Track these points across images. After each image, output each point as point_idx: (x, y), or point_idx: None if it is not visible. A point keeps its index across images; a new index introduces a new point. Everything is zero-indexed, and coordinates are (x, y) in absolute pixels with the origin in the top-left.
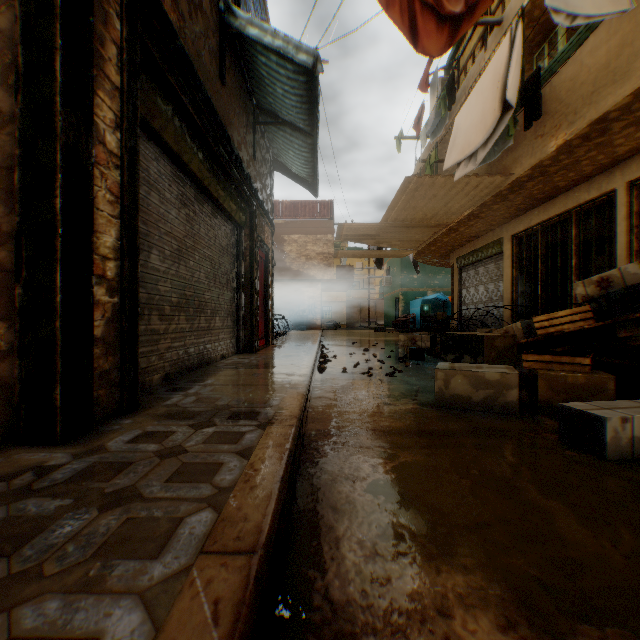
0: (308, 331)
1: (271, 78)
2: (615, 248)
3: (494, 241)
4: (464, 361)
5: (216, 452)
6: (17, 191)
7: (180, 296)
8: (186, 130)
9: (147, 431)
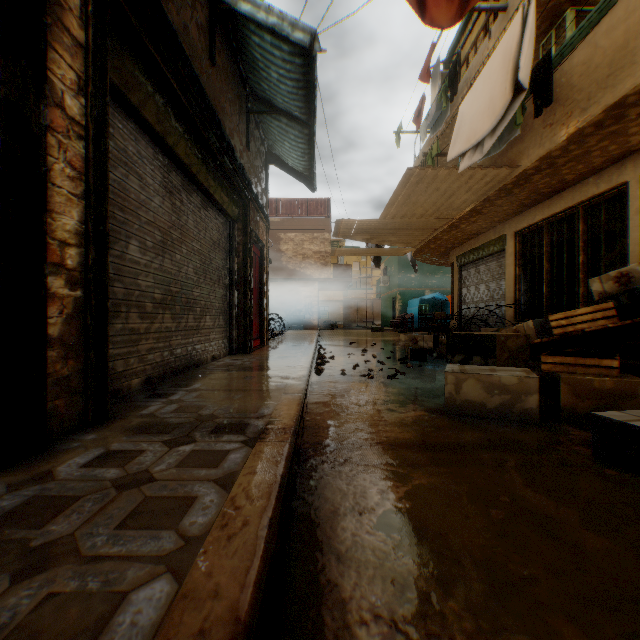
0: (305, 331)
1: (265, 61)
2: (627, 243)
3: (496, 238)
4: (473, 363)
5: (190, 480)
6: None
7: (165, 292)
8: (170, 109)
9: (111, 450)
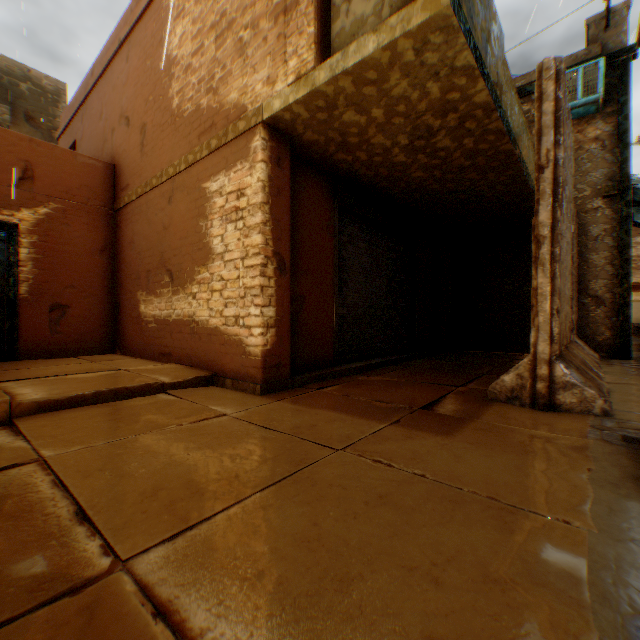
0: None
1: None
2: None
3: None
4: None
5: None
6: (615, 299)
7: None
8: None
9: None
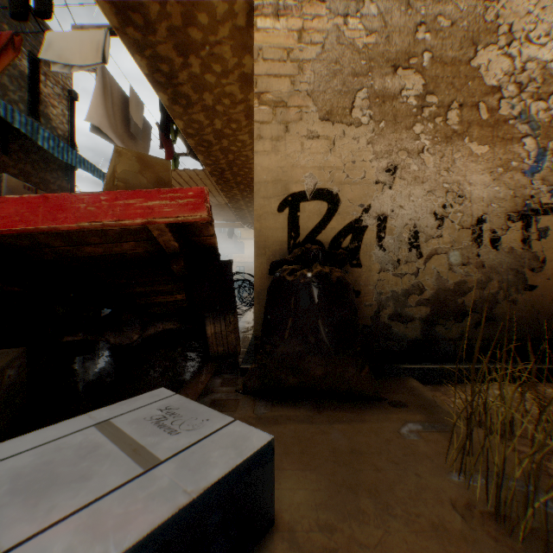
0: None
1: None
2: None
3: None
4: None
5: None
6: None
7: None
8: None
9: None
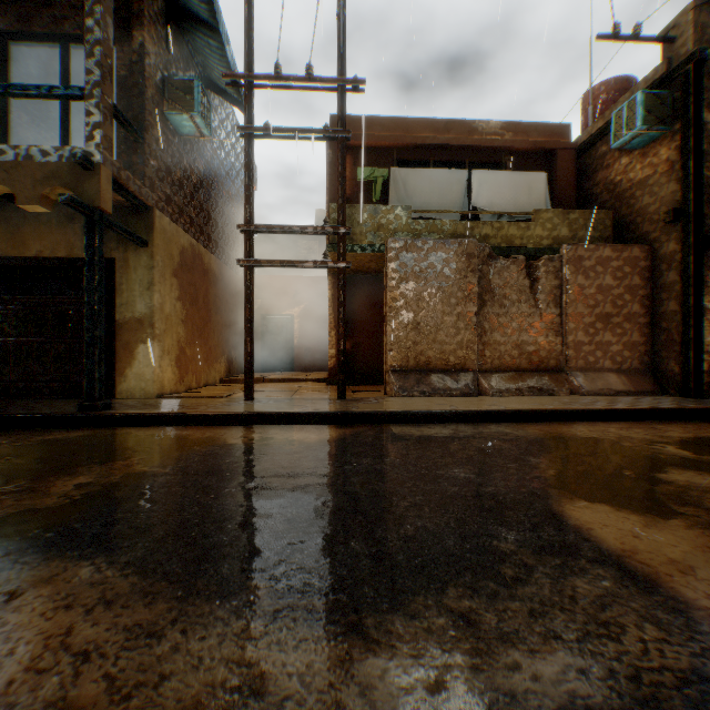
0: None
1: None
2: None
3: None
4: None
5: None
6: (677, 332)
7: None
8: None
9: None
